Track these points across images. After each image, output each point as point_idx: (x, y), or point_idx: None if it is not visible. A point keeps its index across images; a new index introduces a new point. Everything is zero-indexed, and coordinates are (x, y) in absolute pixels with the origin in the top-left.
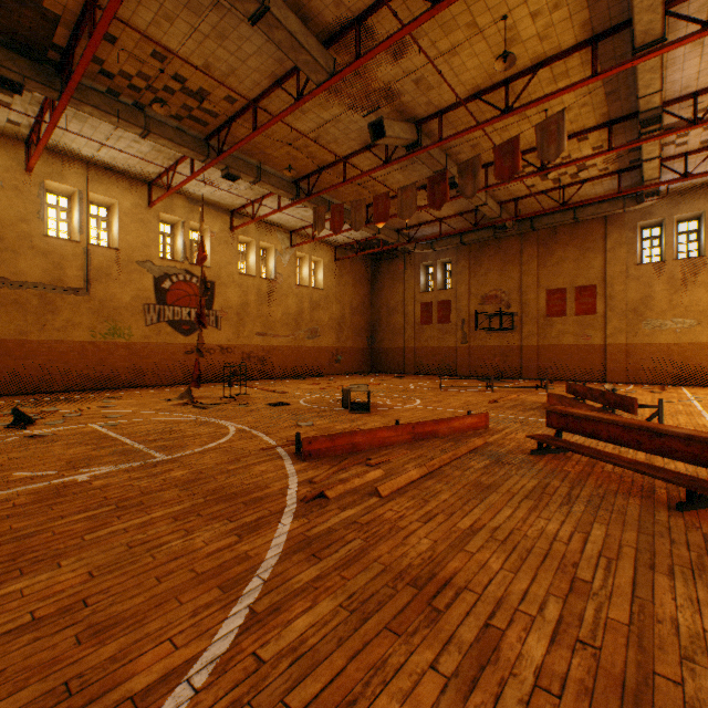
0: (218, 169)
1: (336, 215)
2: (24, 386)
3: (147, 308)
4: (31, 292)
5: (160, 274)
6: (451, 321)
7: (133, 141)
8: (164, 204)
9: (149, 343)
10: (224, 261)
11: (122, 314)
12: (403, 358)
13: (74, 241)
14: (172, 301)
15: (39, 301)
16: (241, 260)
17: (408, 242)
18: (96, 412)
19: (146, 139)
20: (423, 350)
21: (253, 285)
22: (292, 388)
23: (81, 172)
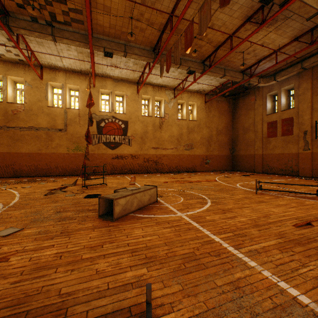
0: (102, 52)
1: (168, 59)
2: (40, 173)
3: (93, 136)
4: (43, 132)
5: (99, 119)
6: (294, 133)
7: (67, 50)
8: (101, 84)
9: (94, 153)
10: (133, 110)
11: (81, 140)
12: (253, 162)
13: (60, 107)
14: (105, 132)
15: (46, 135)
16: (145, 109)
17: (250, 77)
18: (6, 191)
19: (70, 47)
20: (268, 156)
21: (150, 121)
22: (149, 181)
23: (63, 75)
